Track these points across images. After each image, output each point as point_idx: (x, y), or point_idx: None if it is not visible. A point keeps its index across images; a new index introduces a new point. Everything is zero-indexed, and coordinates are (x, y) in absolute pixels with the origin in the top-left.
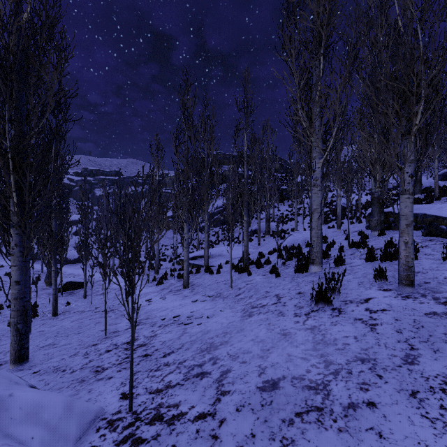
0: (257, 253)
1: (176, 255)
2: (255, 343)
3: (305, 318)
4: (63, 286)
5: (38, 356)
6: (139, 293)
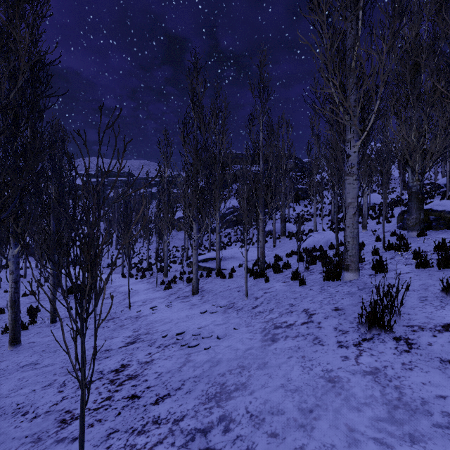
0: (273, 255)
1: (186, 257)
2: (287, 394)
3: (356, 352)
4: (69, 289)
5: (10, 382)
6: (97, 328)
